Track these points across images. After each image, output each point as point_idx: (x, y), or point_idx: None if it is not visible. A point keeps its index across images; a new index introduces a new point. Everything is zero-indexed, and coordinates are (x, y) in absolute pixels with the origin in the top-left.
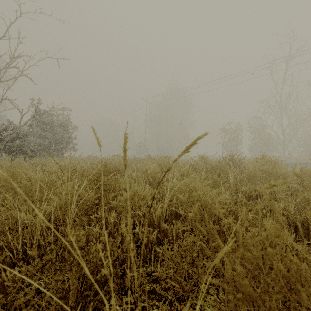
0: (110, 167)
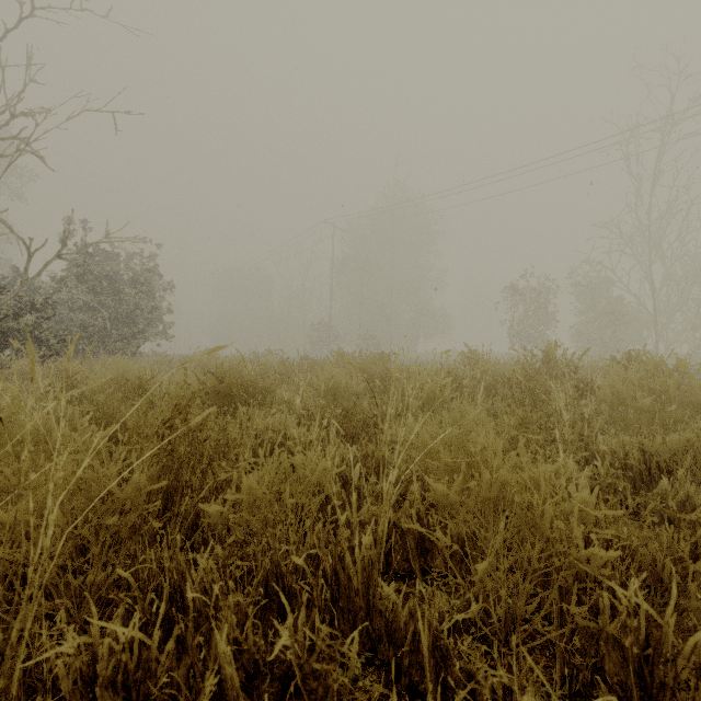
0: (234, 382)
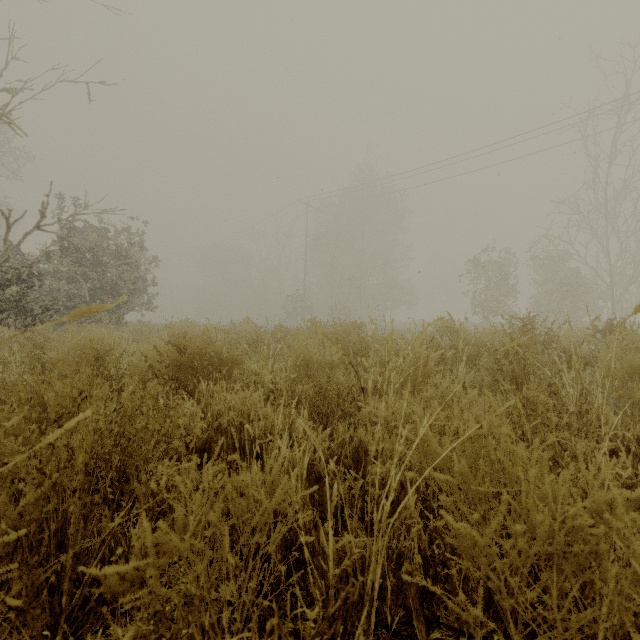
0: (196, 353)
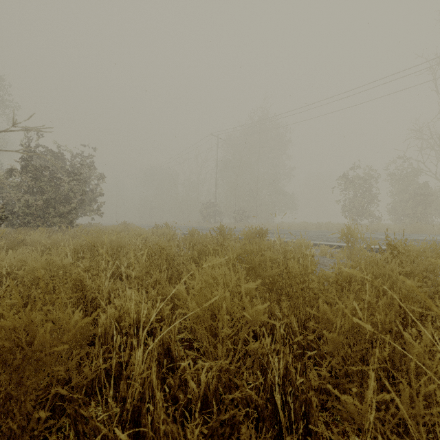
0: None
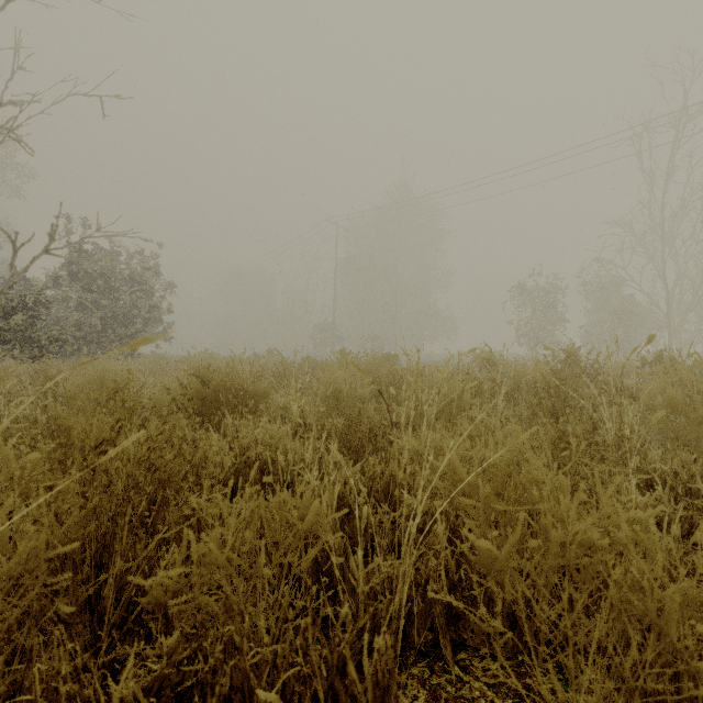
0: (221, 386)
